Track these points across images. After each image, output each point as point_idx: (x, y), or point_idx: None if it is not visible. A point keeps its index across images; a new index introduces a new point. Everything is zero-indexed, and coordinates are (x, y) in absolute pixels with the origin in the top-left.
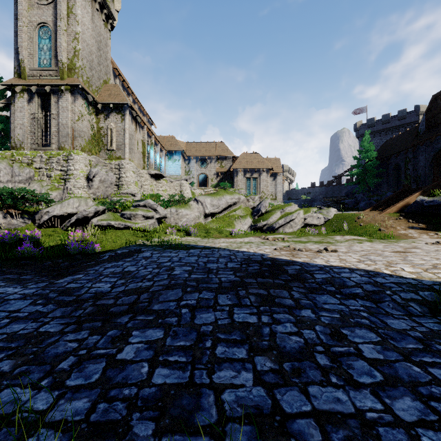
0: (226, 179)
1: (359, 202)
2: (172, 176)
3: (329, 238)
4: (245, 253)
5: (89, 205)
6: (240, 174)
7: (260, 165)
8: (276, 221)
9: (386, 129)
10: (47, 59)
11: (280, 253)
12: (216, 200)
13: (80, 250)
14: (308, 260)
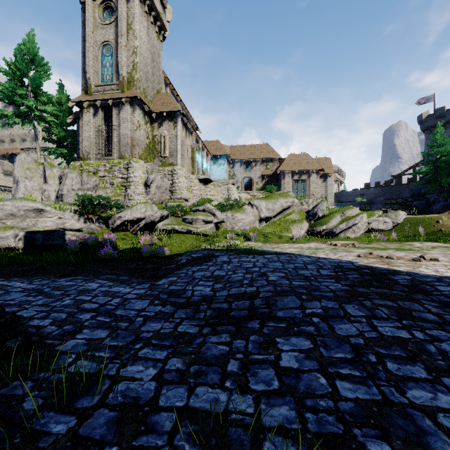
0: (271, 182)
1: (431, 204)
2: (219, 181)
3: (406, 244)
4: (330, 260)
5: (155, 210)
6: (287, 176)
7: (309, 165)
8: (336, 226)
9: None
10: (110, 75)
11: (369, 260)
12: (271, 203)
13: (151, 253)
14: (410, 269)
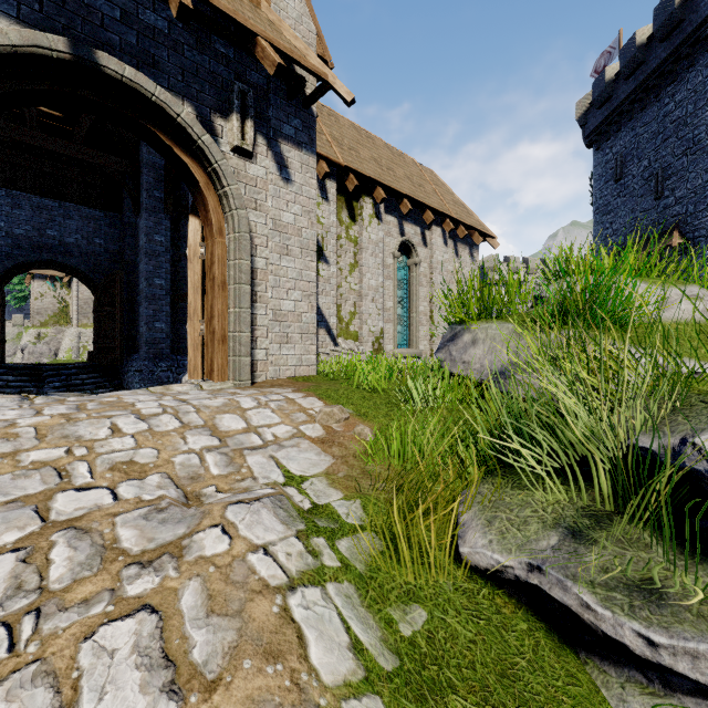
0: None
1: None
2: None
3: None
4: None
5: None
6: None
7: None
8: None
9: (639, 88)
10: None
11: None
12: None
13: None
14: None
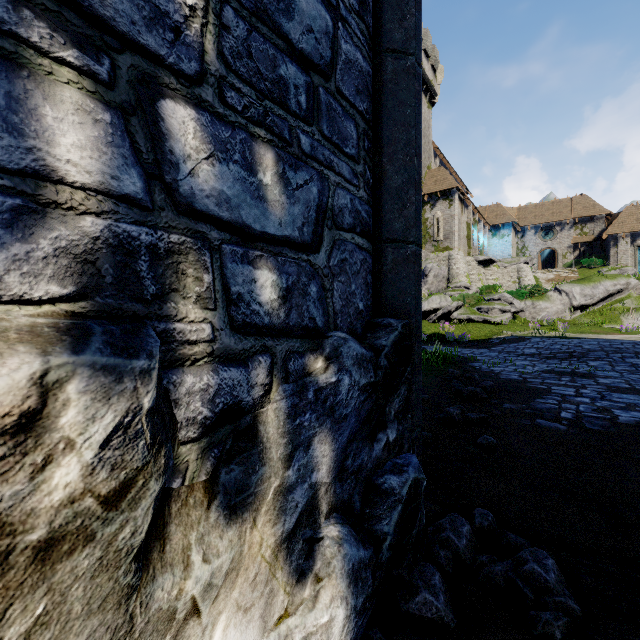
0: (591, 252)
1: None
2: (505, 260)
3: None
4: None
5: (448, 301)
6: (622, 242)
7: None
8: None
9: None
10: None
11: None
12: (589, 288)
13: (453, 339)
14: None
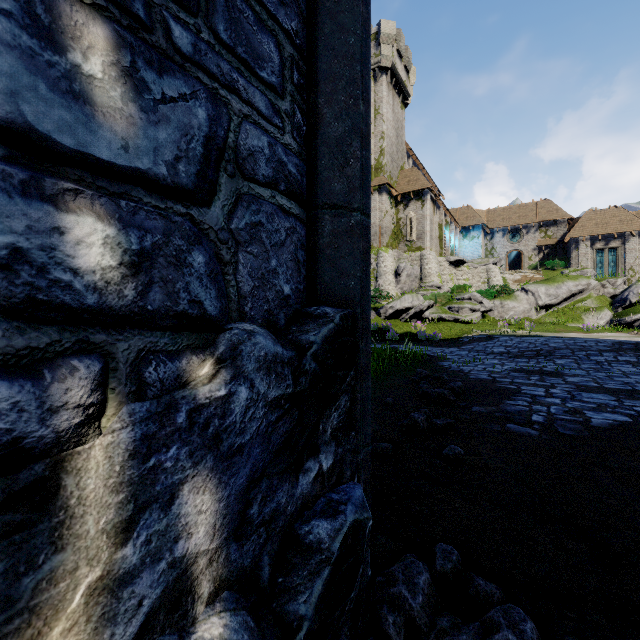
0: (555, 255)
1: None
2: (475, 261)
3: None
4: (614, 340)
5: (420, 300)
6: (582, 245)
7: (625, 225)
8: None
9: None
10: None
11: None
12: (553, 288)
13: (425, 338)
14: None
